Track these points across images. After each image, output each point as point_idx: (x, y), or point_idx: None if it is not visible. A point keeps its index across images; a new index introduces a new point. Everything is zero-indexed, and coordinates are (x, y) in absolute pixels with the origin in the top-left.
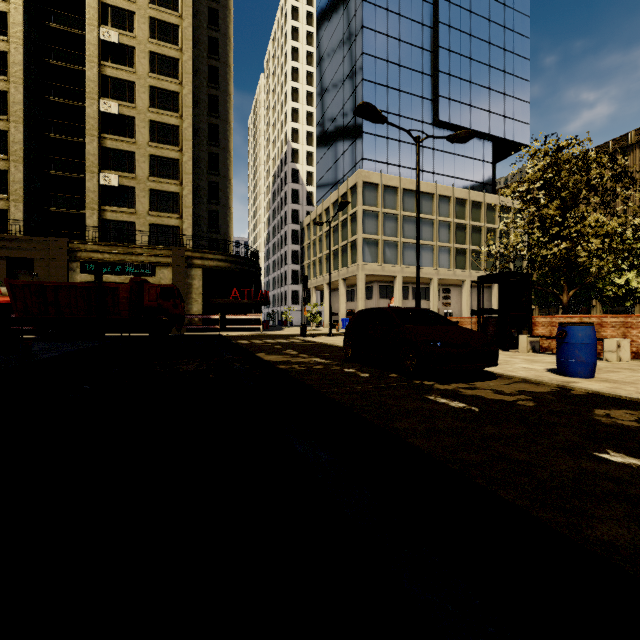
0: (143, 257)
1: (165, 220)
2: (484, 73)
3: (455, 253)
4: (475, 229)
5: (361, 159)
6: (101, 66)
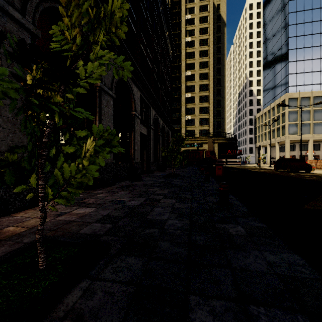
0: (199, 141)
1: (204, 128)
2: None
3: None
4: None
5: (287, 87)
6: (185, 83)
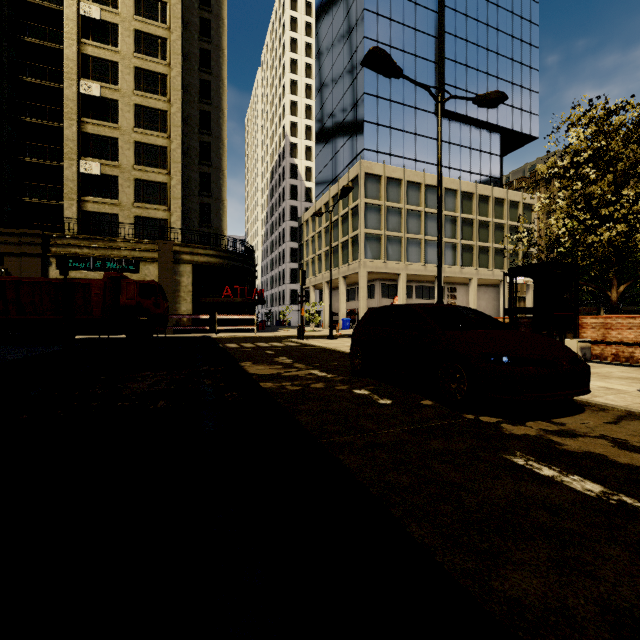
0: (126, 252)
1: (152, 212)
2: (491, 61)
3: (462, 250)
4: (482, 224)
5: (363, 150)
6: (81, 44)
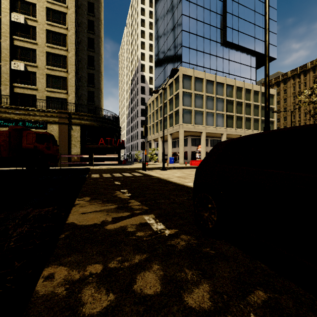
0: (38, 116)
1: (57, 94)
2: (252, 15)
3: (236, 119)
4: (247, 105)
5: (181, 62)
6: None
